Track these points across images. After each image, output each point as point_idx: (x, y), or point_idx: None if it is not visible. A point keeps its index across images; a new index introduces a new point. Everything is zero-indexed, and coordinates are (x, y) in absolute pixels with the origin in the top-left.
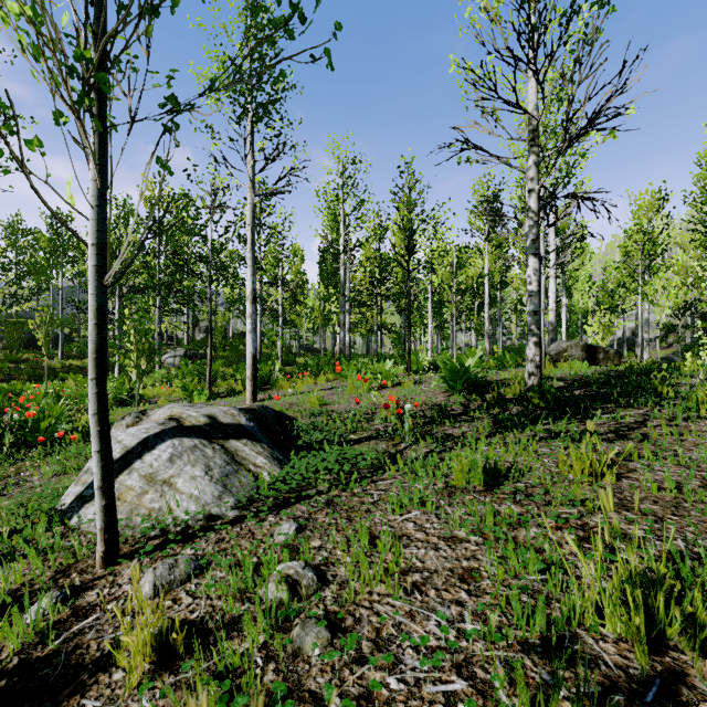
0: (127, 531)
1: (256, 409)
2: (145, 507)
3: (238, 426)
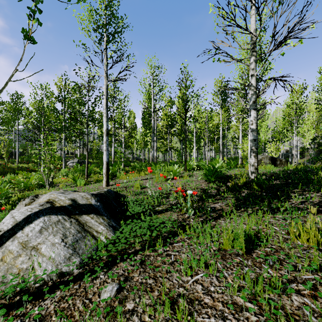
0: (1, 286)
1: (103, 193)
2: (16, 267)
3: (89, 206)
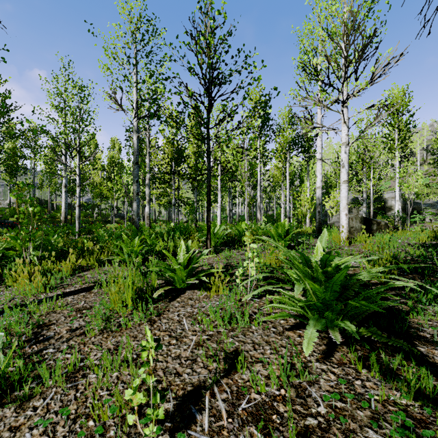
0: None
1: None
2: None
3: None
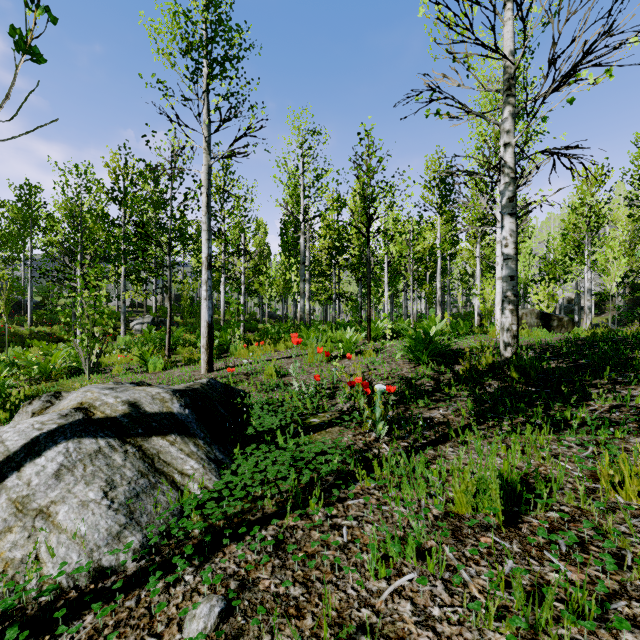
0: None
1: (198, 389)
2: (0, 557)
3: (166, 416)
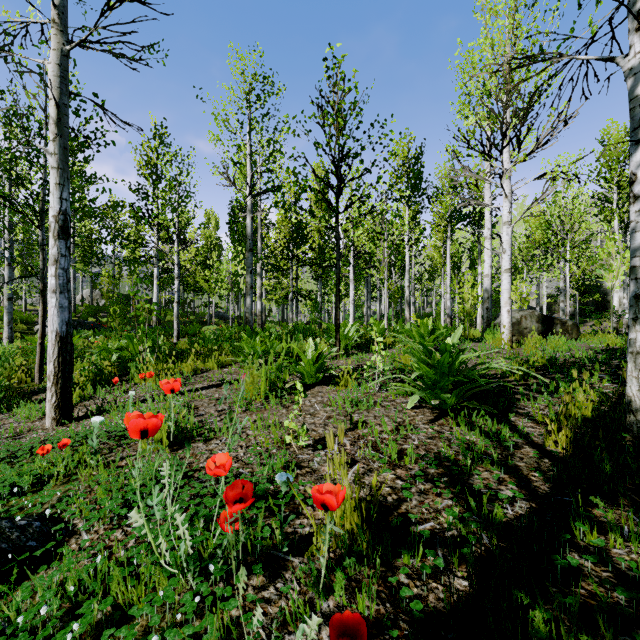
0: None
1: None
2: None
3: None
